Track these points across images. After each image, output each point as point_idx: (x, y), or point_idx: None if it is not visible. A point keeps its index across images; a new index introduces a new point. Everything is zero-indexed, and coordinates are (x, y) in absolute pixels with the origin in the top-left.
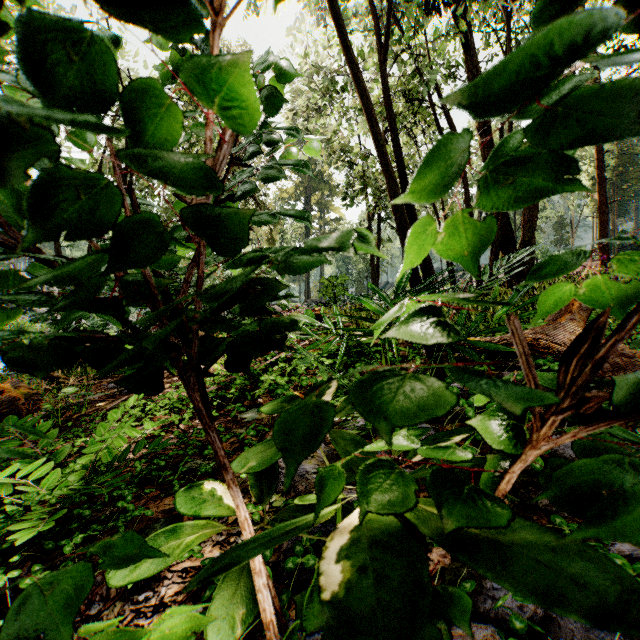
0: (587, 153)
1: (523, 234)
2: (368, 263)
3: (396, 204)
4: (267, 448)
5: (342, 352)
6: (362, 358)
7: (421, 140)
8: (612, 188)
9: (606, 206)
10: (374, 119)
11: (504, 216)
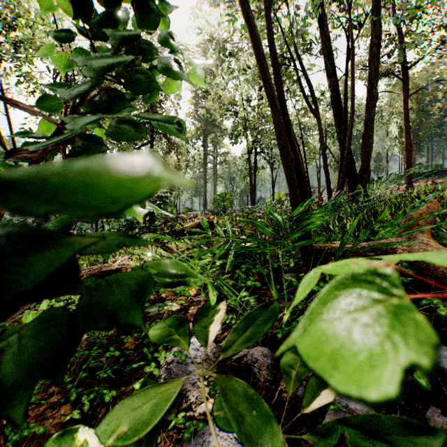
0: (396, 110)
1: (361, 163)
2: (248, 184)
3: (278, 132)
4: (144, 403)
5: (230, 258)
6: (246, 260)
7: (287, 95)
8: (413, 134)
9: (411, 146)
10: (259, 56)
11: (349, 150)
